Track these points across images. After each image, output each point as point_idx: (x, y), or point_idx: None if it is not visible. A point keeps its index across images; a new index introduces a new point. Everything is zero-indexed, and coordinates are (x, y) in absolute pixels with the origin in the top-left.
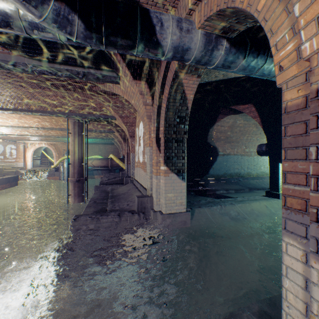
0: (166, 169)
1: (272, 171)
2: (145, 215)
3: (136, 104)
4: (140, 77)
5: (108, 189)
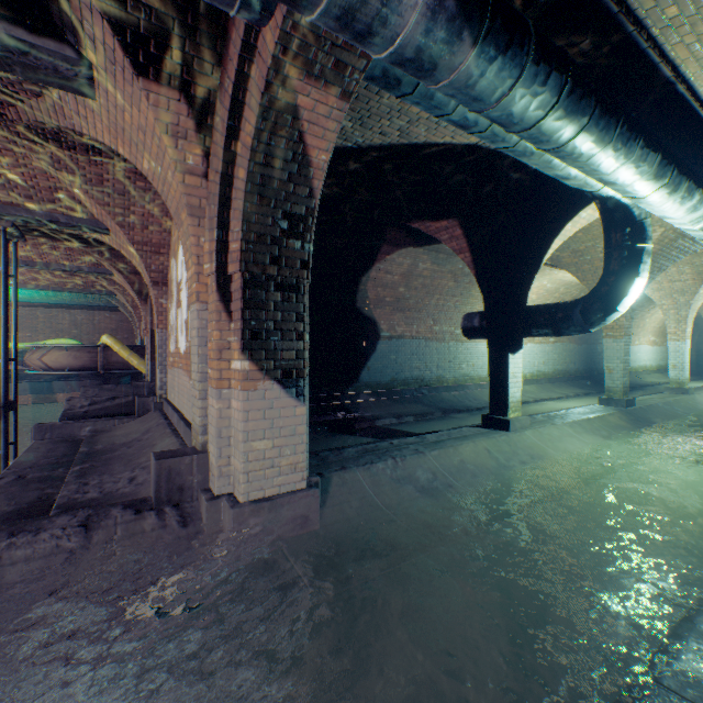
0: (250, 367)
1: (495, 371)
2: (183, 512)
3: (157, 173)
4: (160, 71)
5: (82, 431)
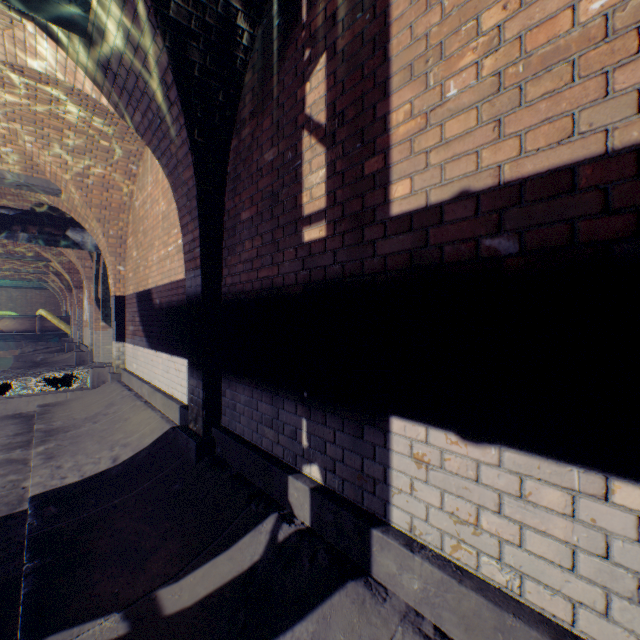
0: (105, 325)
1: None
2: (85, 367)
3: (77, 263)
4: None
5: (38, 359)
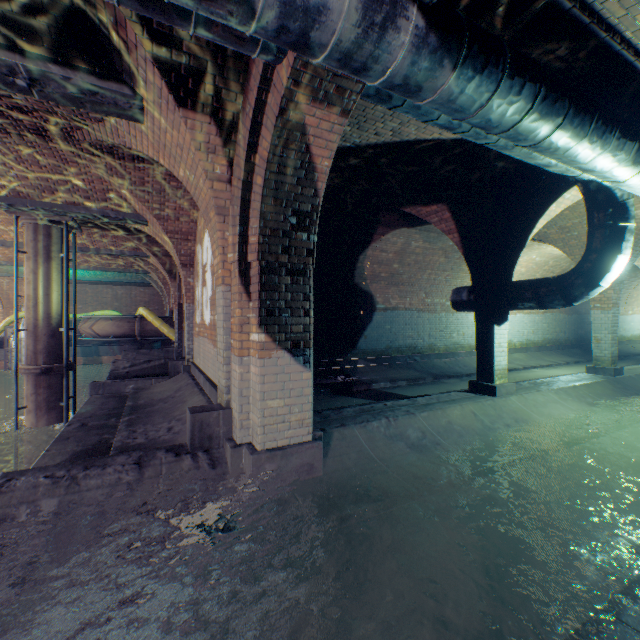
0: (265, 339)
1: (481, 341)
2: (212, 457)
3: (191, 180)
4: (196, 102)
5: (127, 389)
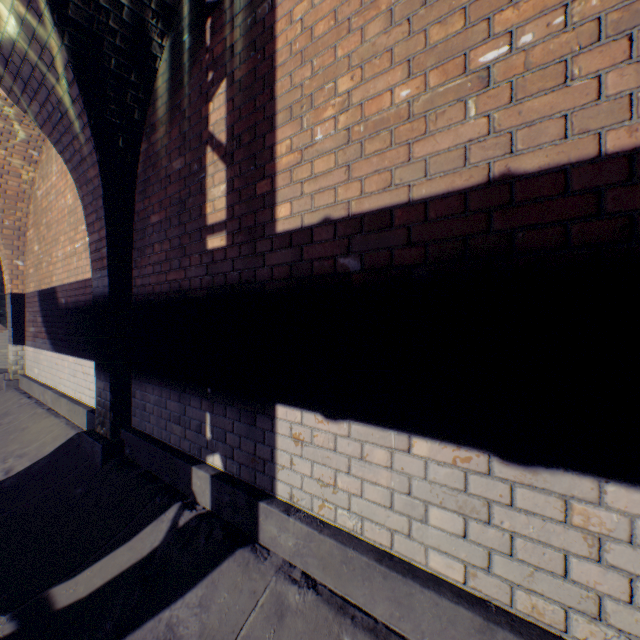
0: (0, 326)
1: None
2: None
3: None
4: None
5: None
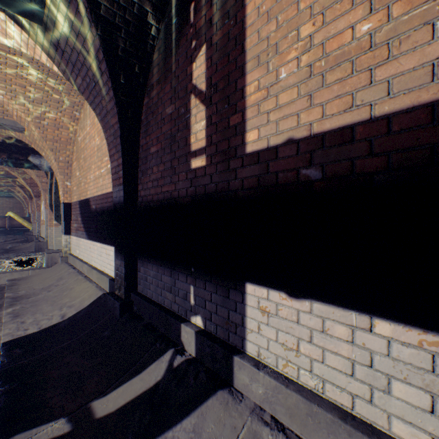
0: (57, 223)
1: None
2: (42, 253)
3: (36, 179)
4: None
5: (8, 247)
